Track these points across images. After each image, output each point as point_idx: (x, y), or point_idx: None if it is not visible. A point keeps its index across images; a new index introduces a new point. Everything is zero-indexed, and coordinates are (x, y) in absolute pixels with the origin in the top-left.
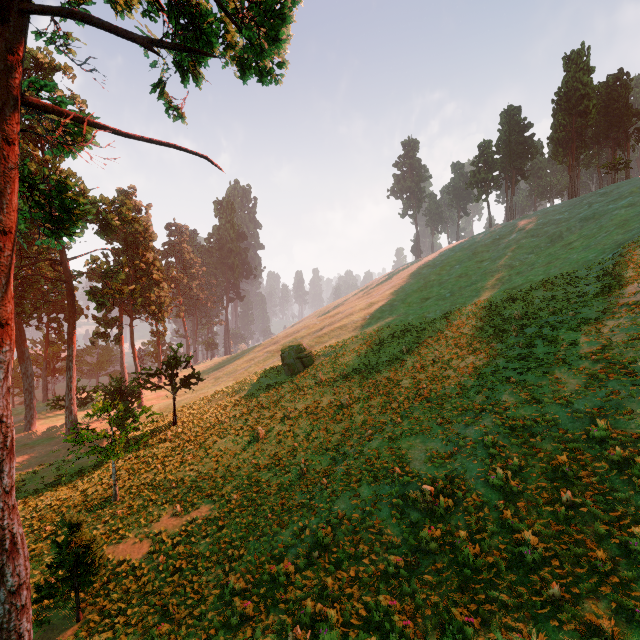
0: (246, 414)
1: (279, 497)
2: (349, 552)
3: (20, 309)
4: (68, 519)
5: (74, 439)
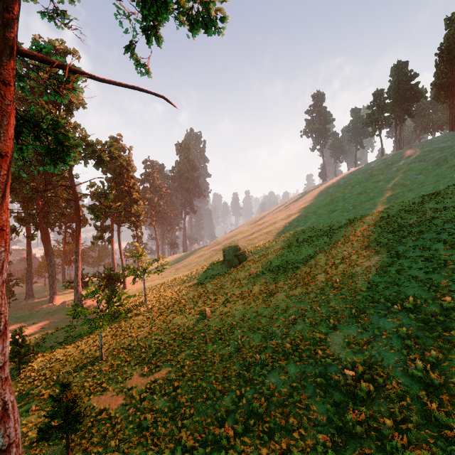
0: (197, 297)
1: (221, 366)
2: (280, 424)
3: (46, 220)
4: (60, 379)
5: (73, 314)
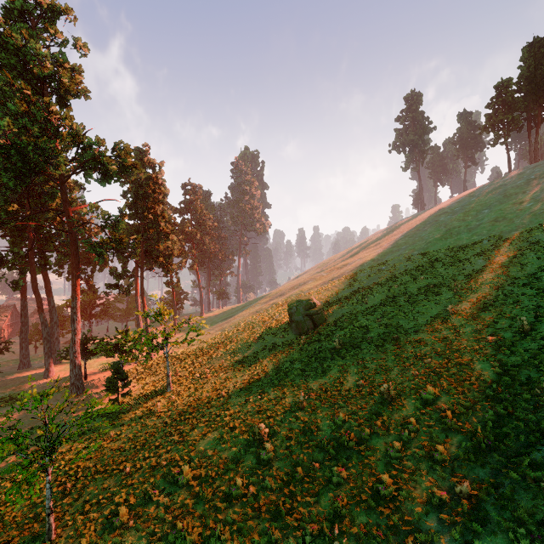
0: (247, 387)
1: None
2: None
3: (43, 261)
4: None
5: None
